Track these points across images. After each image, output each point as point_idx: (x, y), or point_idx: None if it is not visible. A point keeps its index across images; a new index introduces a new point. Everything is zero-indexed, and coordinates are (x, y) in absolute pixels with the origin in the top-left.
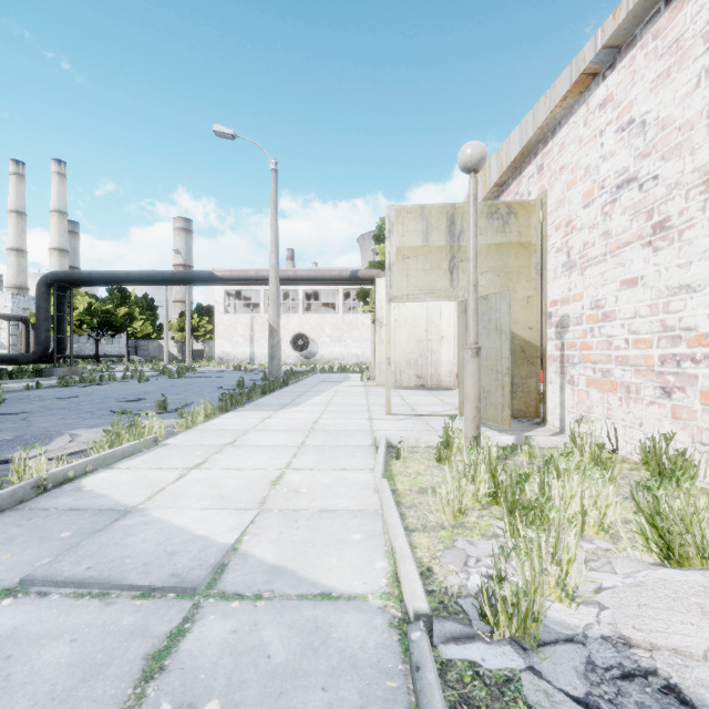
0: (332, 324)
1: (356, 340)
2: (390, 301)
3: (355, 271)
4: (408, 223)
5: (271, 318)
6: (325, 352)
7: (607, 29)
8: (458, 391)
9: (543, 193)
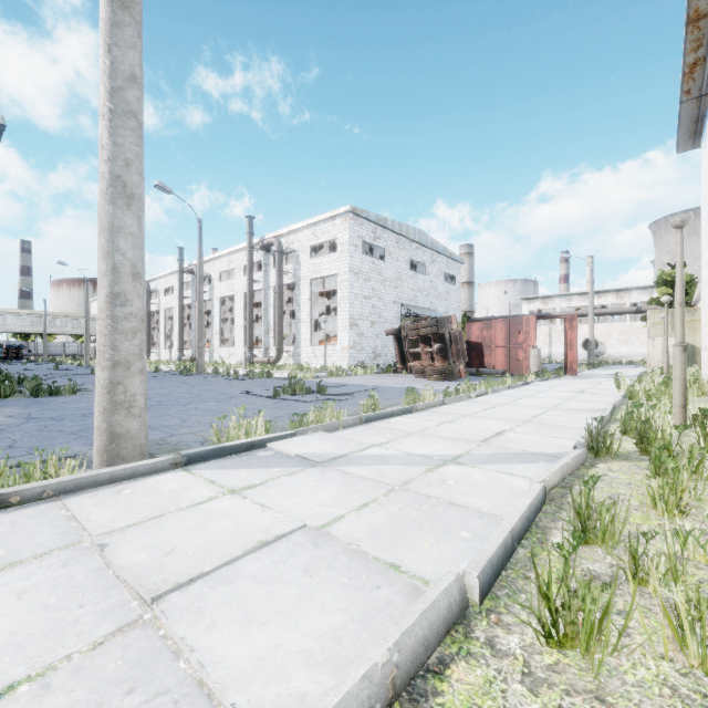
0: (619, 330)
1: (642, 342)
2: (649, 338)
3: (638, 308)
4: (655, 315)
5: (590, 337)
6: (612, 352)
7: None
8: None
9: None
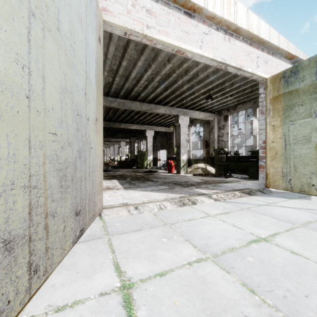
0: None
1: None
2: None
3: None
4: None
5: None
6: None
7: (304, 57)
8: (127, 209)
9: (268, 76)
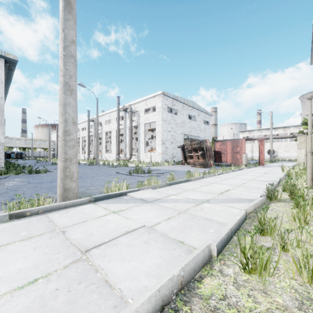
0: (284, 145)
1: (295, 151)
2: (298, 149)
3: (293, 135)
4: (301, 138)
5: (270, 148)
6: (281, 155)
7: None
8: None
9: None
